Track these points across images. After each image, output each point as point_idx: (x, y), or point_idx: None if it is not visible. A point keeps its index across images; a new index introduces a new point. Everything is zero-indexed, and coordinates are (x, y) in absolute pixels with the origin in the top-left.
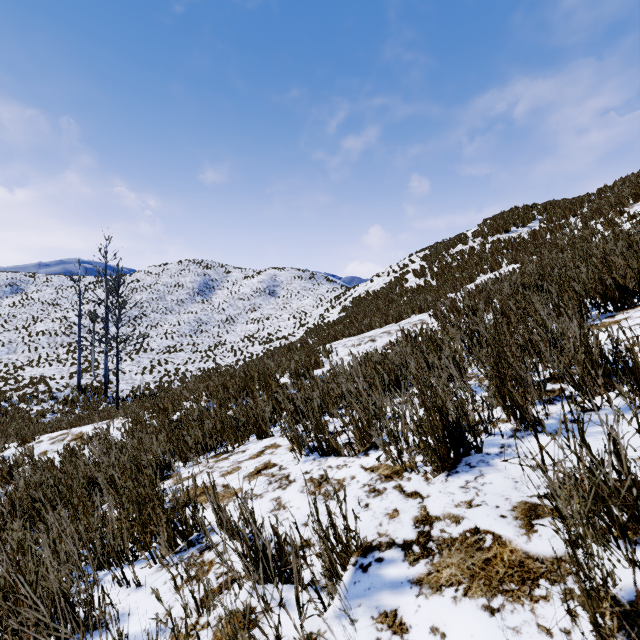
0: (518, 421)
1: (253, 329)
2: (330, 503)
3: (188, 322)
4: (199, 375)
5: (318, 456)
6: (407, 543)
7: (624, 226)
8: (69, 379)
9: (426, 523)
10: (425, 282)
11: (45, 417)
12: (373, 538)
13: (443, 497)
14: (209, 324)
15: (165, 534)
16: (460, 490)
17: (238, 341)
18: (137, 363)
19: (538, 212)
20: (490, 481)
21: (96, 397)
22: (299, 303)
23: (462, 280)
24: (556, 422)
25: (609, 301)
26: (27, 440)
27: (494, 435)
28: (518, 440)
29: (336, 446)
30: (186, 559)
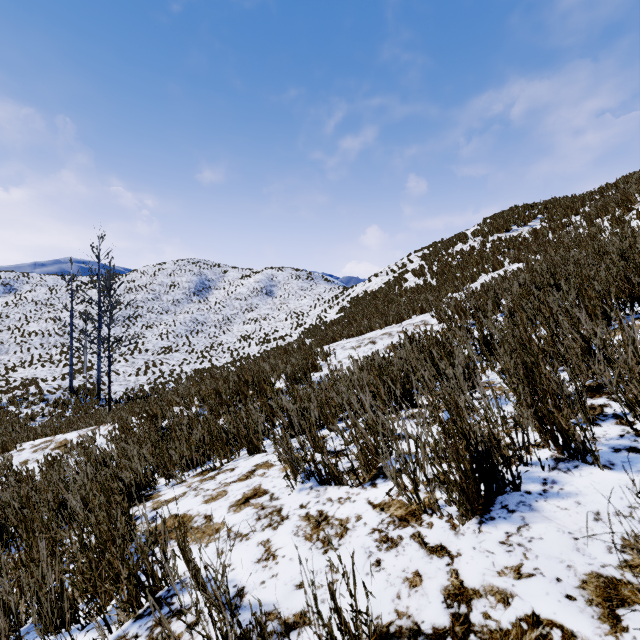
0: (560, 448)
1: (250, 329)
2: (331, 555)
3: (184, 322)
4: (194, 376)
5: (316, 483)
6: (438, 633)
7: (633, 223)
8: (61, 381)
9: (461, 600)
10: (425, 282)
11: (35, 420)
12: (390, 619)
13: (479, 558)
14: (205, 324)
15: (125, 593)
16: (501, 547)
17: (235, 341)
18: (131, 364)
19: (539, 211)
20: (539, 535)
21: (88, 399)
22: (296, 303)
23: (463, 280)
24: (607, 450)
25: (636, 301)
26: (8, 448)
27: (531, 465)
28: (564, 474)
29: (337, 473)
30: (148, 629)
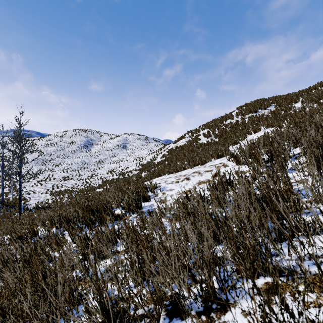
0: None
1: (113, 166)
2: None
3: (77, 163)
4: (79, 194)
5: None
6: None
7: None
8: None
9: None
10: (211, 140)
11: None
12: None
13: None
14: (89, 164)
15: None
16: None
17: (105, 173)
18: (44, 187)
19: (272, 102)
20: None
21: (12, 209)
22: (139, 152)
23: (237, 138)
24: None
25: None
26: None
27: None
28: None
29: None
30: None
